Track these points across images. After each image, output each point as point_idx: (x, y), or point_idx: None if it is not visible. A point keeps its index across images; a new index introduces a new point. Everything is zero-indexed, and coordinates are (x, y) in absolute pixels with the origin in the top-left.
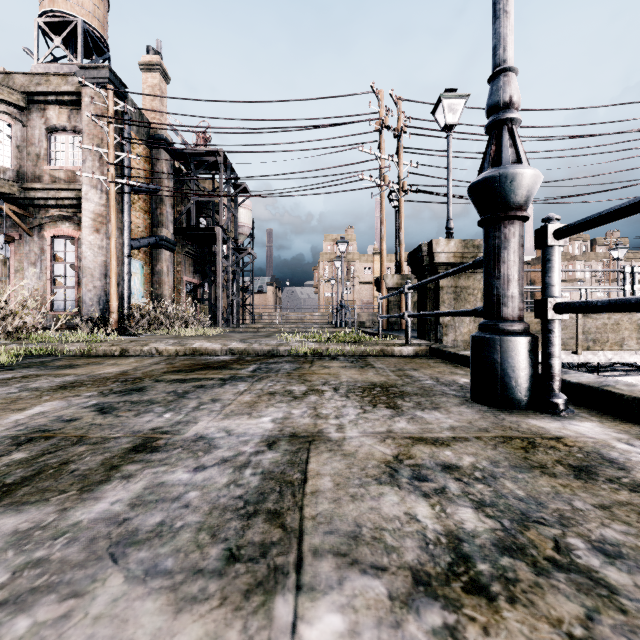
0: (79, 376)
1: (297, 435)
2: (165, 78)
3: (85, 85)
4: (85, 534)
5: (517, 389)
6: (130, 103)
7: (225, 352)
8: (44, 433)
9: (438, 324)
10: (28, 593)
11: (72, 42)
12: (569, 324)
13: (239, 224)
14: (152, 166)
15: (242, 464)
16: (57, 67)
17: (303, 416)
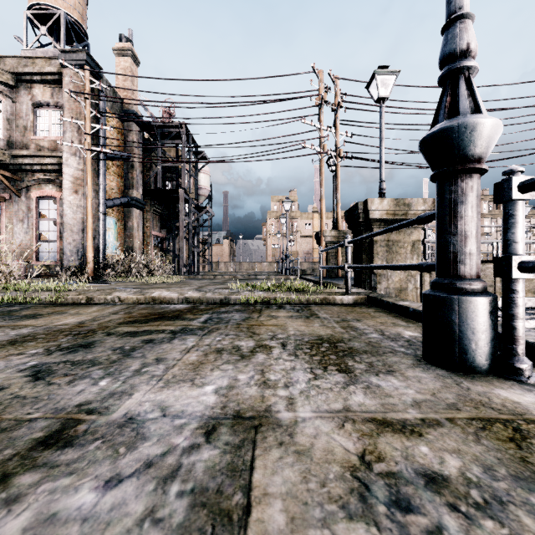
0: (36, 328)
1: (241, 416)
2: (135, 62)
3: (65, 66)
4: None
5: (477, 352)
6: (105, 82)
7: (181, 300)
8: None
9: (372, 273)
10: None
11: (56, 31)
12: (488, 273)
13: (199, 187)
14: (124, 137)
15: (169, 472)
16: (43, 52)
17: (249, 384)
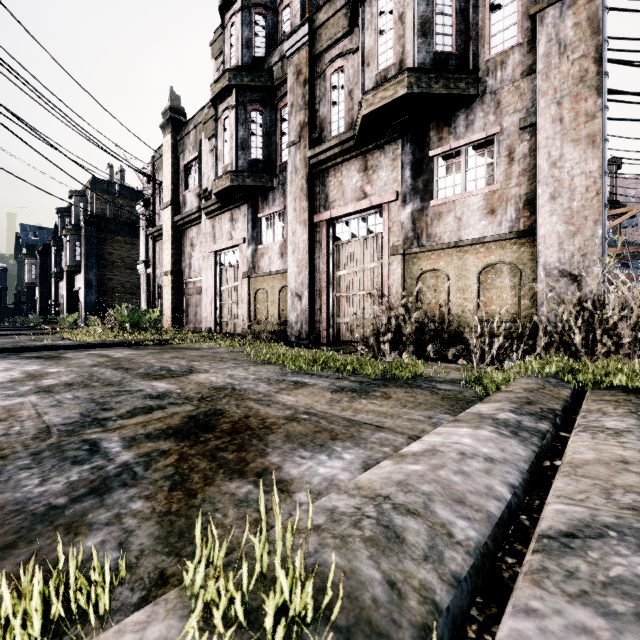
0: (268, 391)
1: None
2: None
3: None
4: (20, 386)
5: None
6: None
7: None
8: (114, 385)
9: None
10: (17, 384)
11: None
12: None
13: None
14: None
15: None
16: None
17: None
